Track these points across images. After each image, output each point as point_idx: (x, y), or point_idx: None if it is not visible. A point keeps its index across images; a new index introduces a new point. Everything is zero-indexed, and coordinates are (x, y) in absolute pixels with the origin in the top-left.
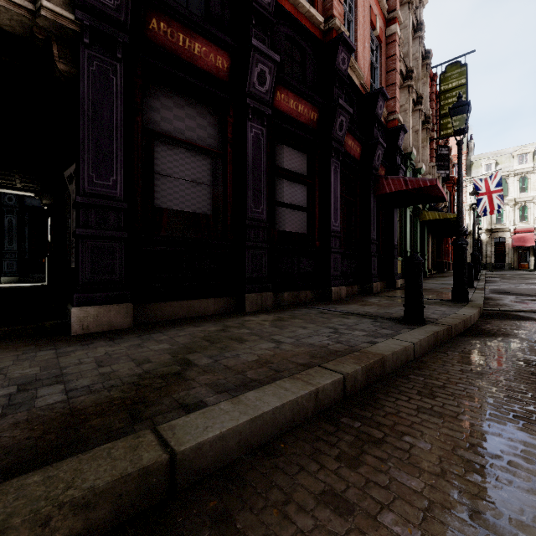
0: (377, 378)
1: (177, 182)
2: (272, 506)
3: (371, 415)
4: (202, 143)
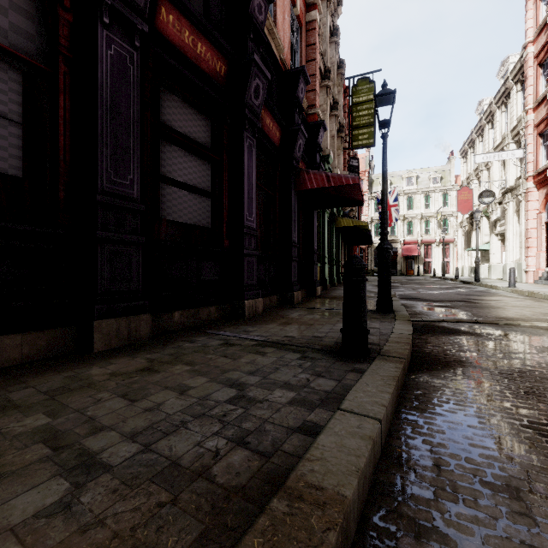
0: None
1: None
2: None
3: None
4: None
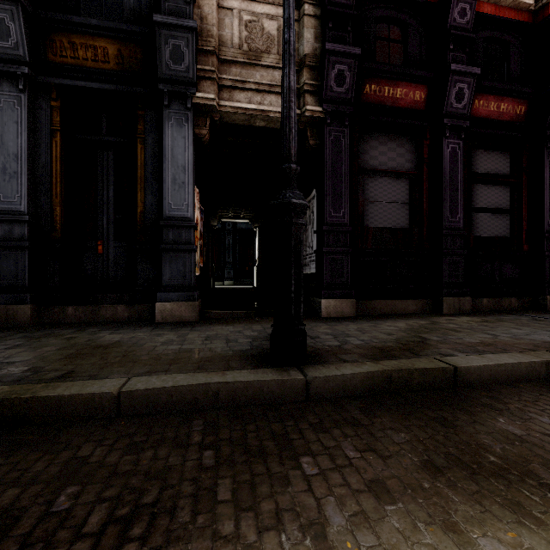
0: None
1: (381, 205)
2: (525, 400)
3: None
4: (400, 169)
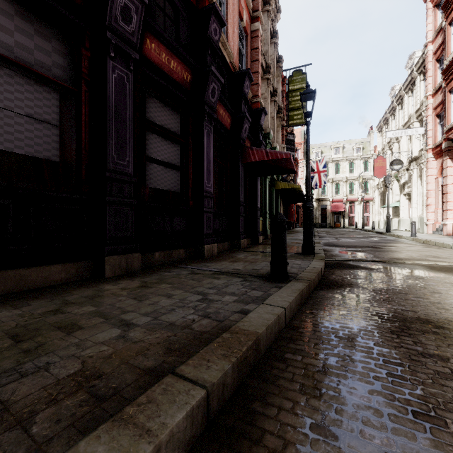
0: (251, 368)
1: (1, 112)
2: None
3: None
4: (43, 71)
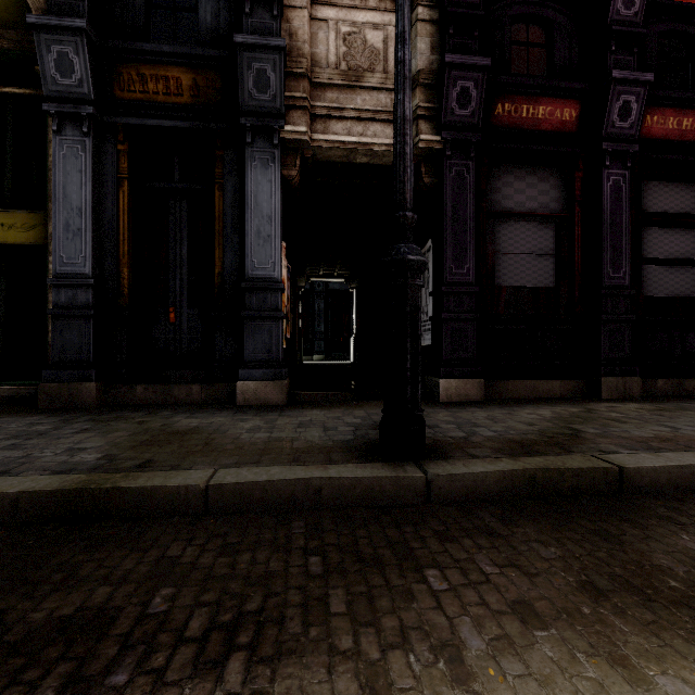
0: None
1: (518, 257)
2: None
3: None
4: (543, 210)
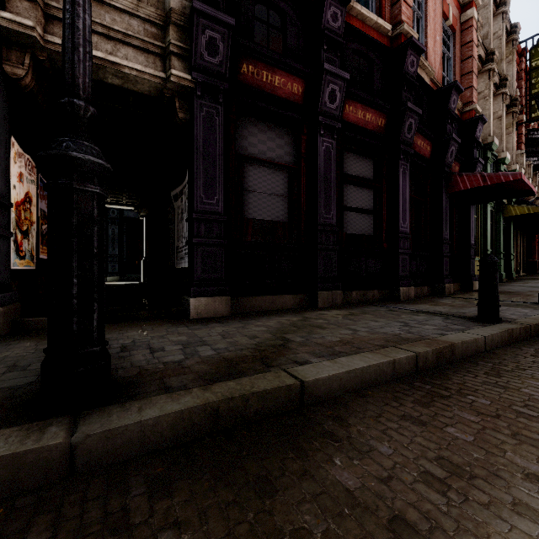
0: (446, 362)
1: (261, 195)
2: (369, 417)
3: (440, 383)
4: (280, 161)
